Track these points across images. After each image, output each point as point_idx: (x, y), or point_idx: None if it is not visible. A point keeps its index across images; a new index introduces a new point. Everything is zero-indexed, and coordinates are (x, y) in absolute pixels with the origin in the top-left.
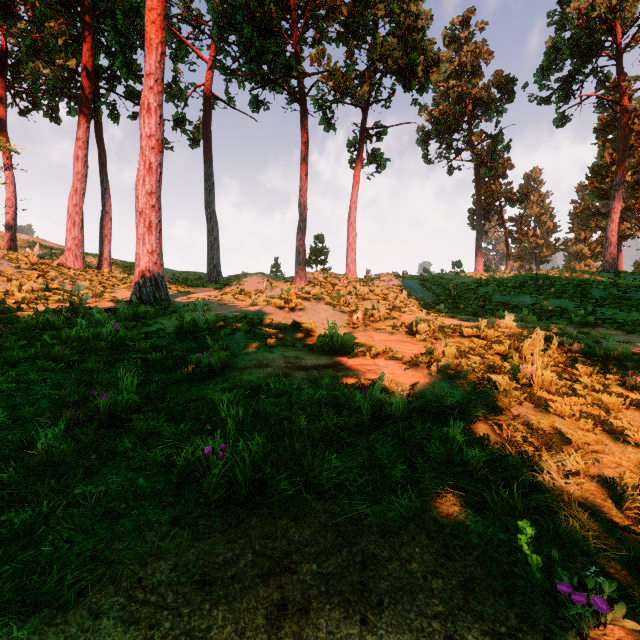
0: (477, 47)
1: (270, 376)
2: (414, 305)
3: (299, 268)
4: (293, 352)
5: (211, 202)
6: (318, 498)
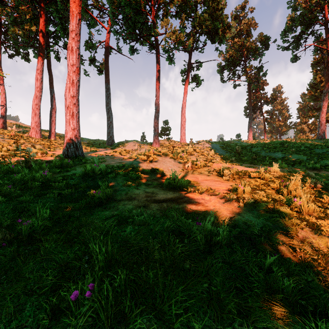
0: (249, 21)
1: (136, 207)
2: (218, 158)
3: (155, 138)
4: (151, 189)
5: (109, 103)
6: None
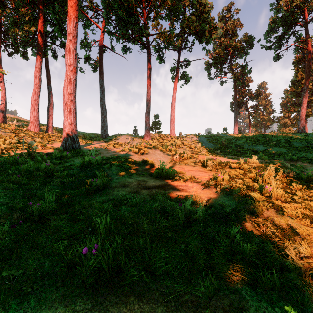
0: (235, 21)
1: (128, 193)
2: (204, 150)
3: (146, 131)
4: (142, 177)
5: (103, 98)
6: (153, 279)
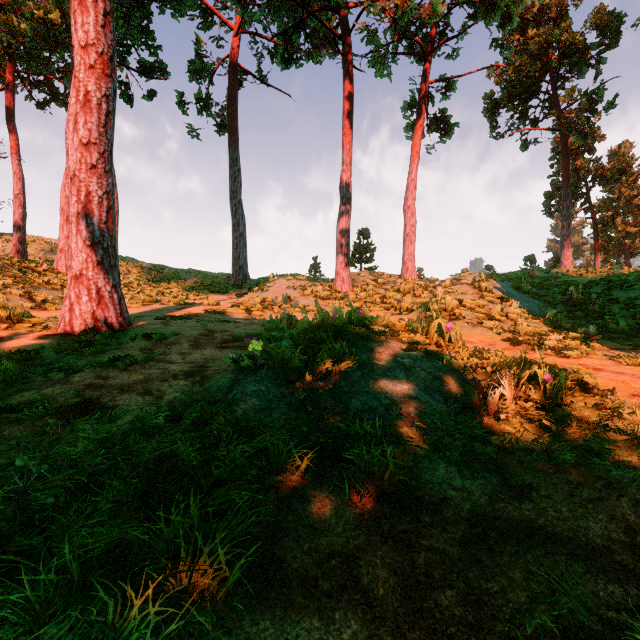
0: None
1: None
2: (535, 325)
3: (341, 267)
4: None
5: (236, 192)
6: None
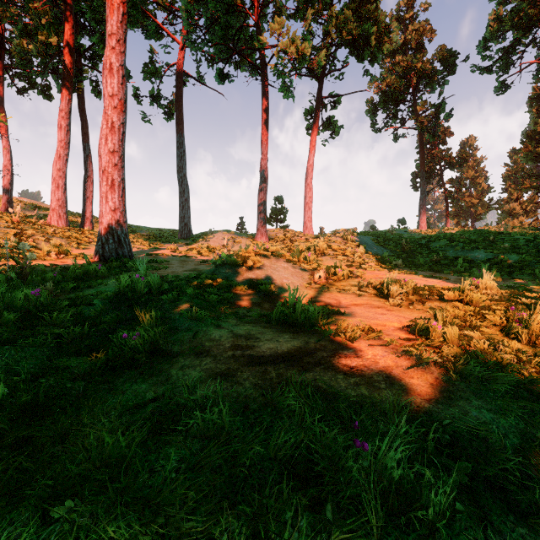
0: (421, 26)
1: (206, 377)
2: (371, 260)
3: (260, 225)
4: (246, 326)
5: (182, 167)
6: None
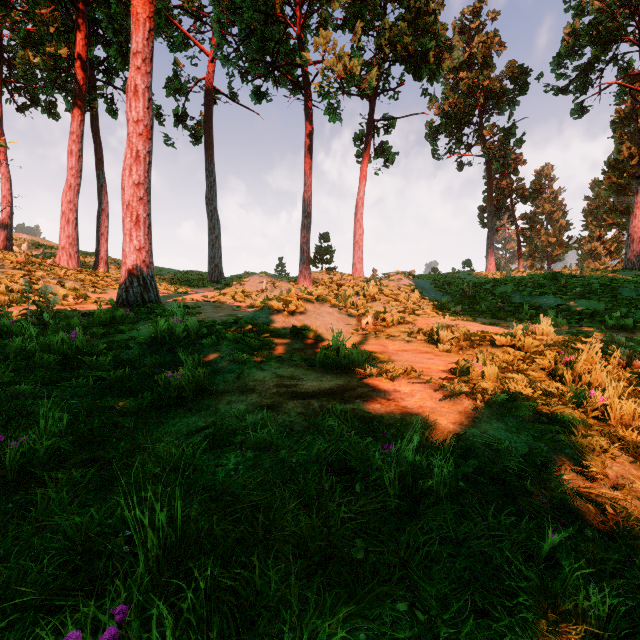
0: (488, 38)
1: (253, 408)
2: (427, 306)
3: (303, 267)
4: (289, 369)
5: (212, 199)
6: None
